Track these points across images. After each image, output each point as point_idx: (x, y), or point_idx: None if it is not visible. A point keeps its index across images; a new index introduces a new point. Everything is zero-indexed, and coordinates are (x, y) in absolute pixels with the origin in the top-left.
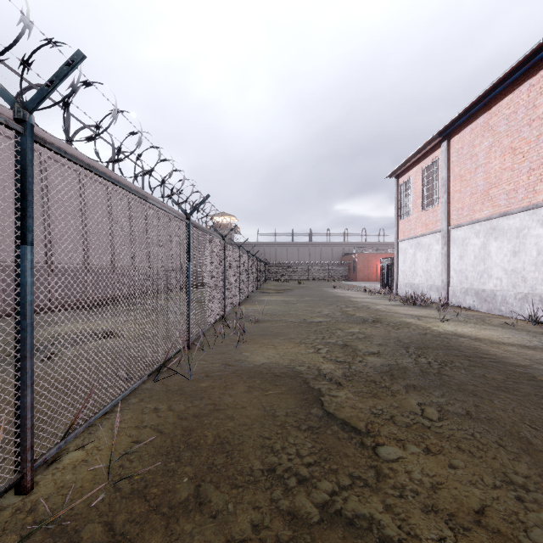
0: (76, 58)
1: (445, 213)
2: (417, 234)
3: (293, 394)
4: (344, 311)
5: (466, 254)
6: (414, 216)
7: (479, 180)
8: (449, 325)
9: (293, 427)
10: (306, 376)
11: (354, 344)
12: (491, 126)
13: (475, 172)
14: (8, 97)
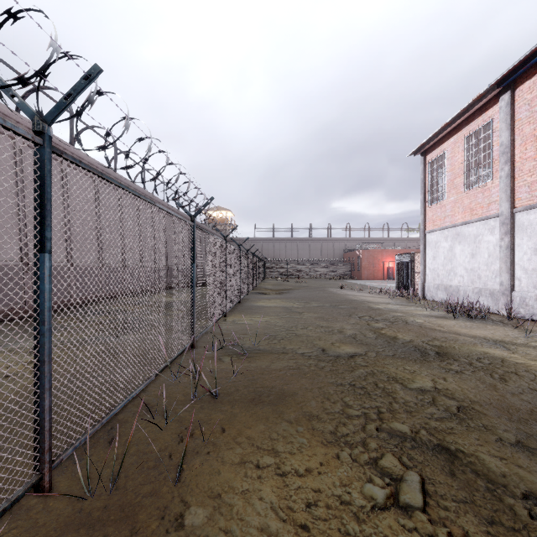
0: None
1: (507, 191)
2: (455, 222)
3: None
4: (377, 330)
5: None
6: (451, 200)
7: None
8: None
9: None
10: None
11: (464, 446)
12: None
13: None
14: None
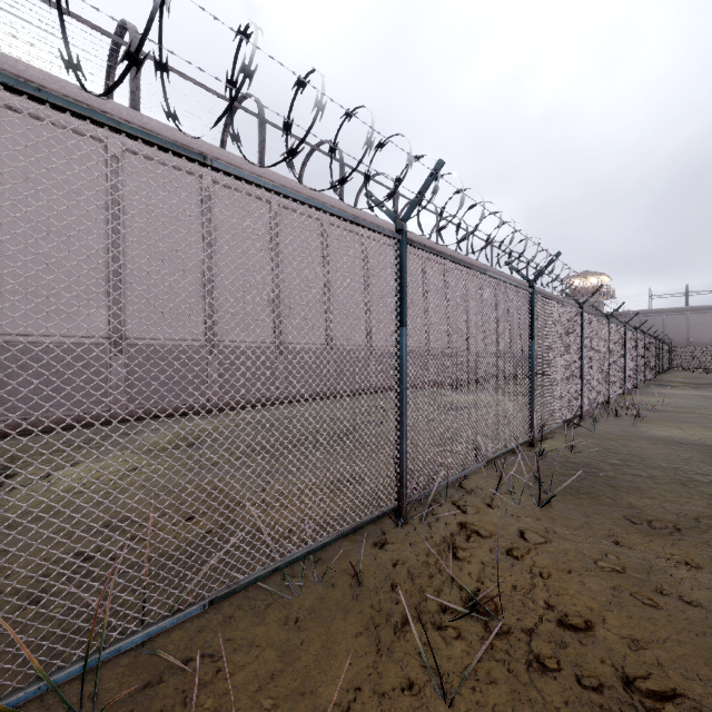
0: (557, 255)
1: None
2: None
3: (700, 451)
4: None
5: None
6: None
7: None
8: None
9: (696, 461)
10: None
11: None
12: None
13: None
14: (525, 277)
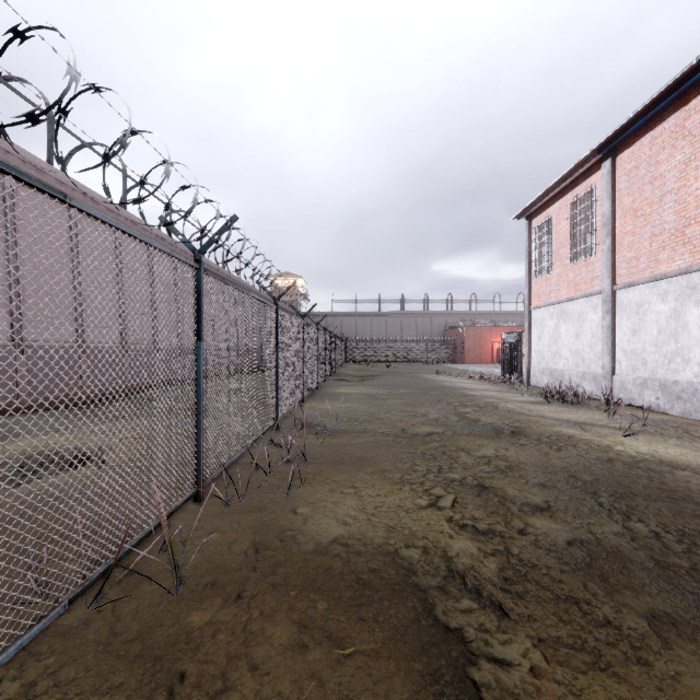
0: None
1: (608, 266)
2: (560, 298)
3: (404, 656)
4: (462, 414)
5: (643, 326)
6: (556, 273)
7: (667, 214)
8: (638, 441)
9: None
10: (425, 583)
11: (496, 484)
12: (689, 130)
13: (660, 203)
14: None
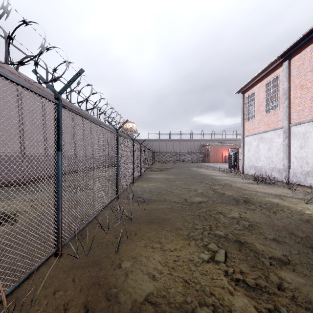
0: None
1: (286, 114)
2: (259, 131)
3: None
4: (215, 190)
5: (306, 144)
6: (257, 119)
7: None
8: None
9: None
10: None
11: (248, 240)
12: None
13: None
14: None
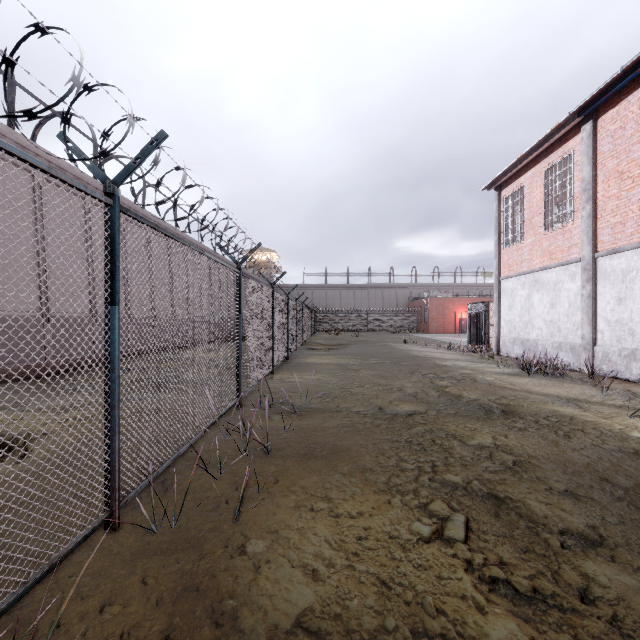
0: None
1: (589, 233)
2: (533, 268)
3: None
4: (441, 388)
5: (630, 294)
6: (528, 242)
7: None
8: None
9: None
10: None
11: (513, 494)
12: None
13: None
14: None
